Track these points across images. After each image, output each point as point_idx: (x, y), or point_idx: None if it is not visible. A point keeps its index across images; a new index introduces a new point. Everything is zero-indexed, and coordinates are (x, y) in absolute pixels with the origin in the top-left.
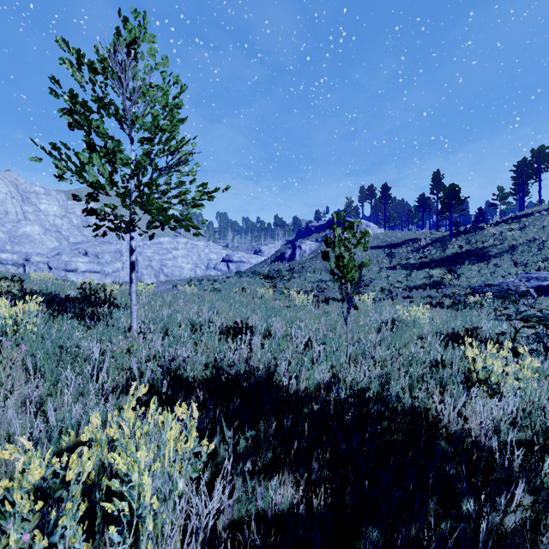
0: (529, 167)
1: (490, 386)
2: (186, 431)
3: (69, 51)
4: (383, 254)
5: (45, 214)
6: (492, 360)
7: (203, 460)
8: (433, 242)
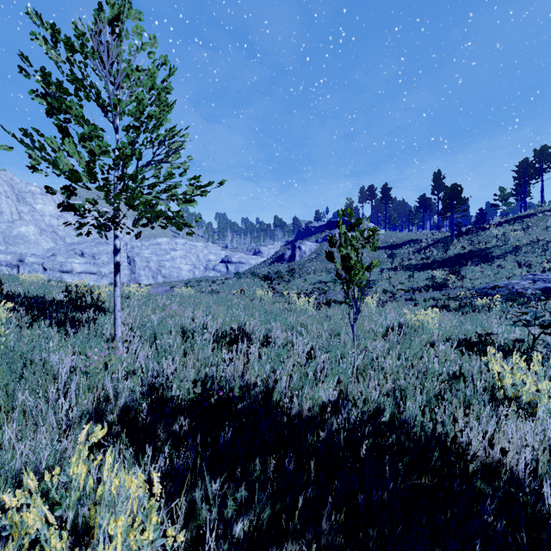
0: (531, 167)
1: (521, 406)
2: (142, 516)
3: (43, 26)
4: (383, 255)
5: (41, 215)
6: (521, 375)
7: (181, 520)
8: (435, 243)
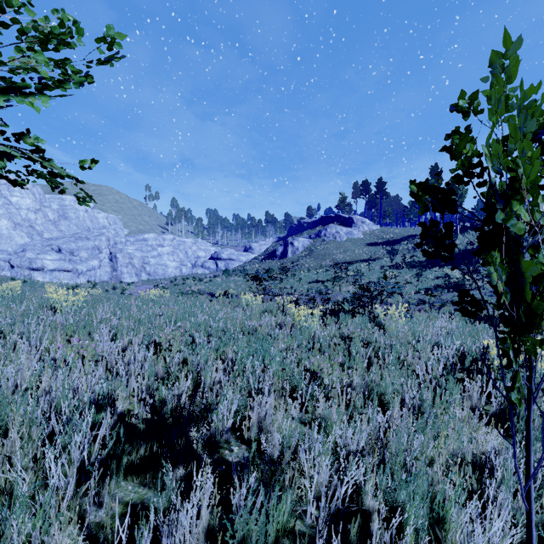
0: None
1: None
2: None
3: None
4: (381, 251)
5: (17, 208)
6: None
7: None
8: None
